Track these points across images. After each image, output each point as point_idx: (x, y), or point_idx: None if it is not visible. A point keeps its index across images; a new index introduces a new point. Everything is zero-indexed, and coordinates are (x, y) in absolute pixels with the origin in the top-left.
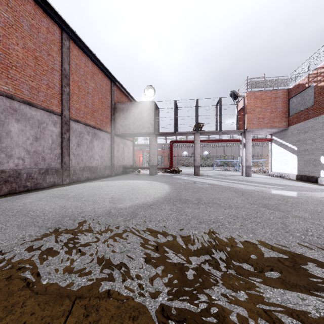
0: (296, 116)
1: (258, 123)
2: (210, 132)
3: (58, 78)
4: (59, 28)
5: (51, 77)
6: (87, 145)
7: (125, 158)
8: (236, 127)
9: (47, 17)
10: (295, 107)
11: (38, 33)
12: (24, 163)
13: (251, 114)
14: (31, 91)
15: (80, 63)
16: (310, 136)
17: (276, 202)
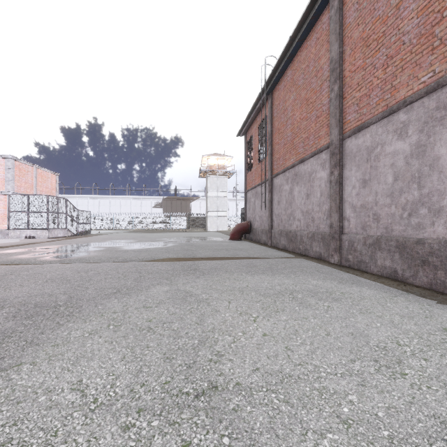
0: None
1: None
2: None
3: None
4: None
5: None
6: None
7: None
8: None
9: None
10: None
11: None
12: None
13: None
14: None
15: None
16: None
17: None
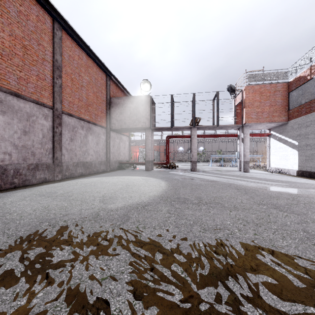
0: (297, 109)
1: (257, 117)
2: (207, 127)
3: (49, 69)
4: (50, 17)
5: (42, 68)
6: (81, 140)
7: (121, 153)
8: (233, 122)
9: (37, 4)
10: (295, 101)
11: (27, 20)
12: (11, 158)
13: (250, 108)
14: (19, 82)
15: (73, 55)
16: (312, 131)
17: (285, 201)
